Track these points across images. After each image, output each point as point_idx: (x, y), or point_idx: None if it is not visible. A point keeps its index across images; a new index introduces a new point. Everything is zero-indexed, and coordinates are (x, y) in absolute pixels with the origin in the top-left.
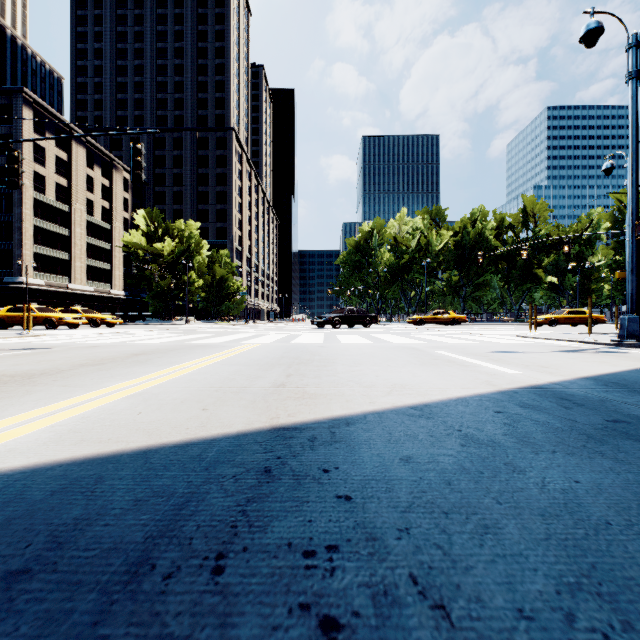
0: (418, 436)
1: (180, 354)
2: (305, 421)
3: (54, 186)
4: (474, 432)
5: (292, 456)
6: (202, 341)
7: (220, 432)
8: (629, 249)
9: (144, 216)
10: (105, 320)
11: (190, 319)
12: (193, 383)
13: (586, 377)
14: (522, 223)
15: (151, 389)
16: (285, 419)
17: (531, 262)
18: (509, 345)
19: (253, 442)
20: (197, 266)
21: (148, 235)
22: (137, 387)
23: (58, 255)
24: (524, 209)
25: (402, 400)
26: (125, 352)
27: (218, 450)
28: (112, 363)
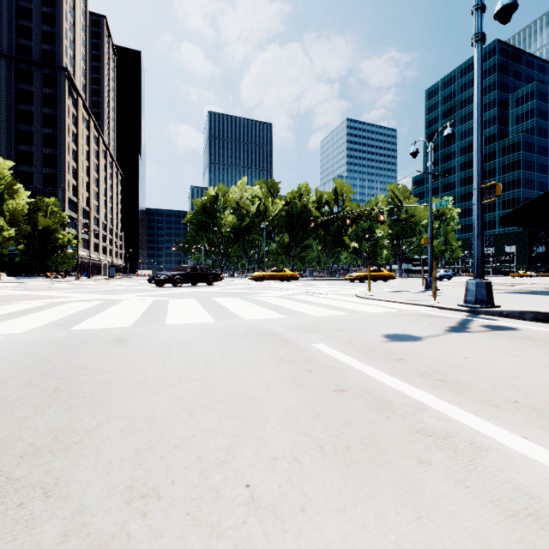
0: None
1: None
2: None
3: None
4: None
5: None
6: None
7: None
8: (475, 213)
9: None
10: None
11: None
12: None
13: None
14: (335, 200)
15: None
16: None
17: (341, 231)
18: (378, 316)
19: None
20: (9, 213)
21: None
22: None
23: None
24: (336, 189)
25: None
26: None
27: None
28: None
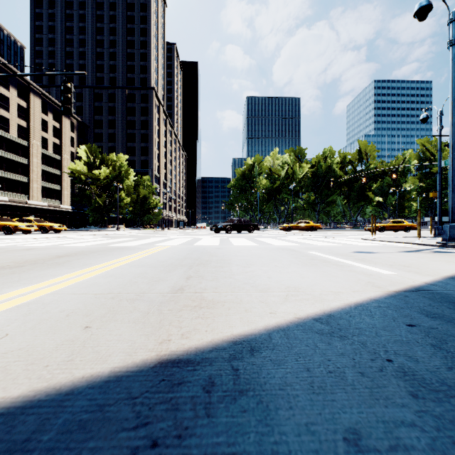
0: (345, 375)
1: (98, 256)
2: (200, 346)
3: (16, 126)
4: (409, 364)
5: (176, 438)
6: (123, 244)
7: (86, 373)
8: (450, 174)
9: (85, 150)
10: (53, 227)
11: (120, 227)
12: (93, 288)
13: (451, 277)
14: (358, 159)
15: (45, 297)
16: (177, 343)
17: (364, 187)
18: (362, 246)
19: (124, 397)
20: (126, 188)
21: (88, 164)
22: (32, 294)
23: (19, 178)
24: (359, 150)
25: (302, 308)
26: (52, 254)
27: (64, 423)
28: (31, 265)
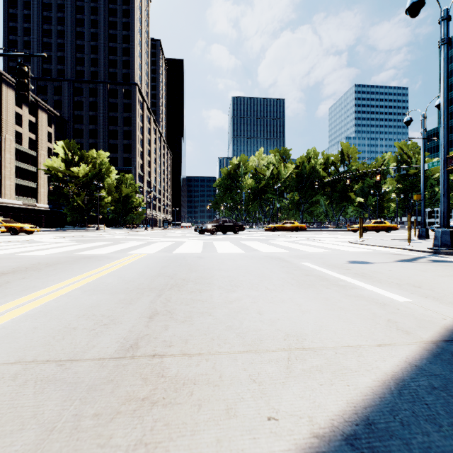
0: None
1: (53, 272)
2: None
3: None
4: None
5: None
6: (93, 251)
7: None
8: (442, 177)
9: (63, 146)
10: (23, 228)
11: (101, 227)
12: (0, 347)
13: None
14: (341, 161)
15: None
16: None
17: (347, 188)
18: (354, 253)
19: None
20: (107, 186)
21: (66, 161)
22: None
23: None
24: (342, 151)
25: (319, 400)
26: None
27: None
28: None
